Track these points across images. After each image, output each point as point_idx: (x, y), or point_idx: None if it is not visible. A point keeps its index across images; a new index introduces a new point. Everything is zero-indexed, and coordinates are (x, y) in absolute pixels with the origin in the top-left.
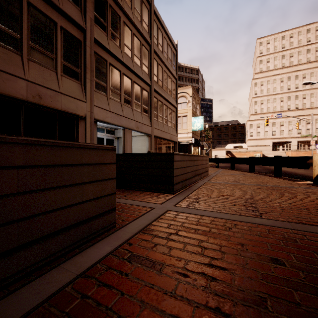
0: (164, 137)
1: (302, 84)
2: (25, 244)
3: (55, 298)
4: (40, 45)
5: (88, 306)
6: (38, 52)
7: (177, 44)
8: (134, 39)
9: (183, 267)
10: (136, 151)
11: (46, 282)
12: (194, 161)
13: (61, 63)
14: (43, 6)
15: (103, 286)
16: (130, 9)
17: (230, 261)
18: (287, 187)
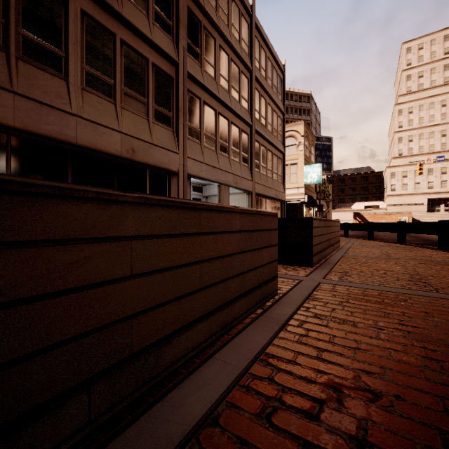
0: (268, 195)
1: None
2: (240, 295)
3: (281, 335)
4: (132, 89)
5: (312, 340)
6: (130, 97)
7: (284, 65)
8: (232, 66)
9: (374, 324)
10: None
11: (261, 326)
12: (327, 227)
13: (153, 108)
14: (135, 41)
15: (312, 331)
16: (227, 27)
17: (419, 323)
18: None
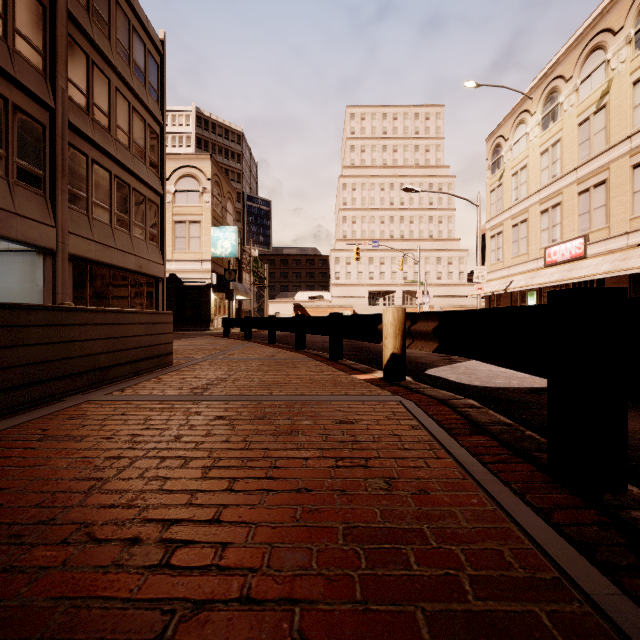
0: (113, 264)
1: (402, 189)
2: None
3: None
4: None
5: None
6: None
7: (163, 41)
8: None
9: None
10: (4, 298)
11: None
12: (13, 328)
13: None
14: None
15: None
16: None
17: None
18: (313, 401)
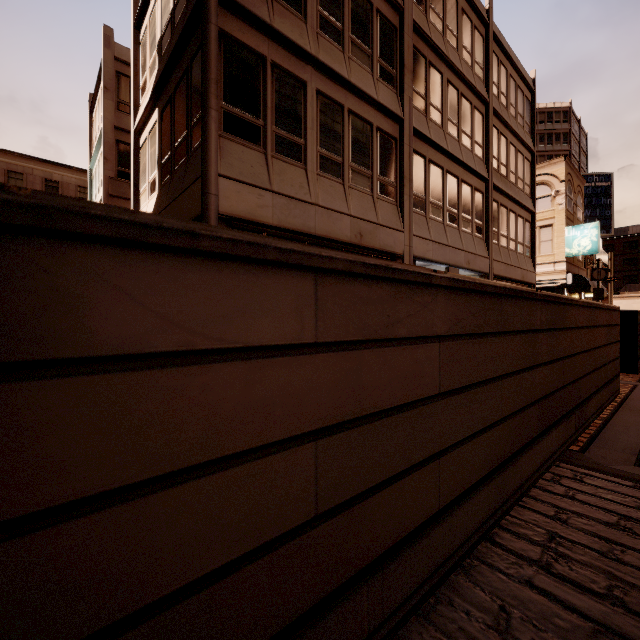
0: (510, 277)
1: None
2: (605, 384)
3: None
4: (358, 164)
5: None
6: (356, 173)
7: (534, 80)
8: (462, 103)
9: None
10: None
11: (632, 412)
12: None
13: (376, 180)
14: (360, 107)
15: None
16: (456, 52)
17: None
18: None
